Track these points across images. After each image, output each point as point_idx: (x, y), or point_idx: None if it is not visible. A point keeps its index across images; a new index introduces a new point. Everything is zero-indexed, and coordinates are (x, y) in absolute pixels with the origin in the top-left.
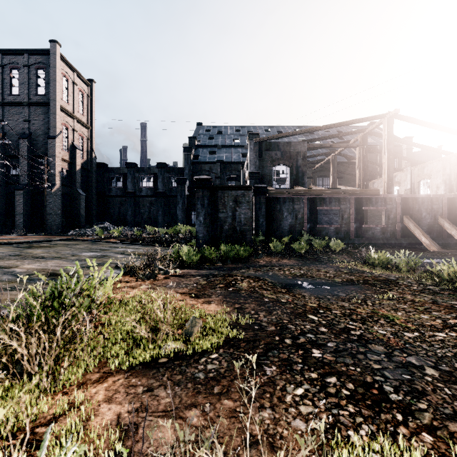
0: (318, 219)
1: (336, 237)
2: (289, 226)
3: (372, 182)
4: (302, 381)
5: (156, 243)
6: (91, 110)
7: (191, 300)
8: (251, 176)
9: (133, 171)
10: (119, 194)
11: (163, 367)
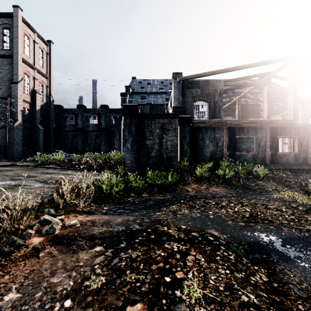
0: (237, 147)
1: (253, 163)
2: (210, 153)
3: None
4: None
5: (91, 169)
6: (49, 64)
7: None
8: (175, 110)
9: (83, 111)
10: (72, 129)
11: None
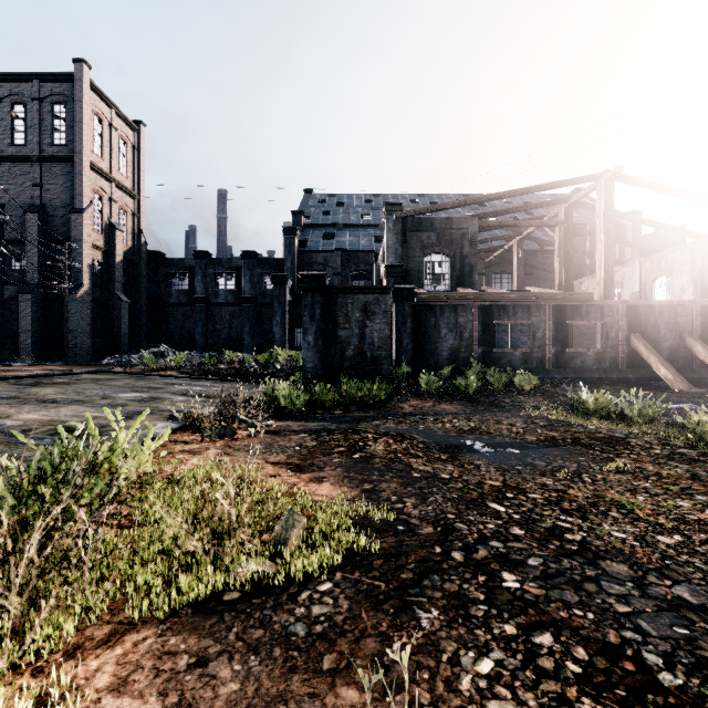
0: (496, 340)
1: (524, 368)
2: (450, 351)
3: (579, 281)
4: (489, 643)
5: (240, 378)
6: (138, 169)
7: (290, 477)
8: (390, 272)
9: (205, 264)
10: (183, 301)
11: (231, 611)
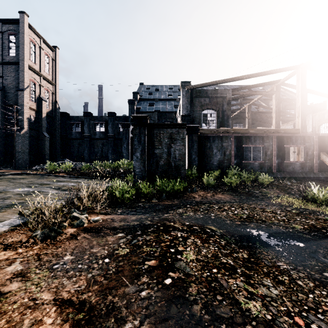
0: (244, 155)
1: (260, 171)
2: (218, 162)
3: None
4: None
5: (100, 177)
6: (55, 70)
7: None
8: (183, 119)
9: (89, 118)
10: (78, 137)
11: None
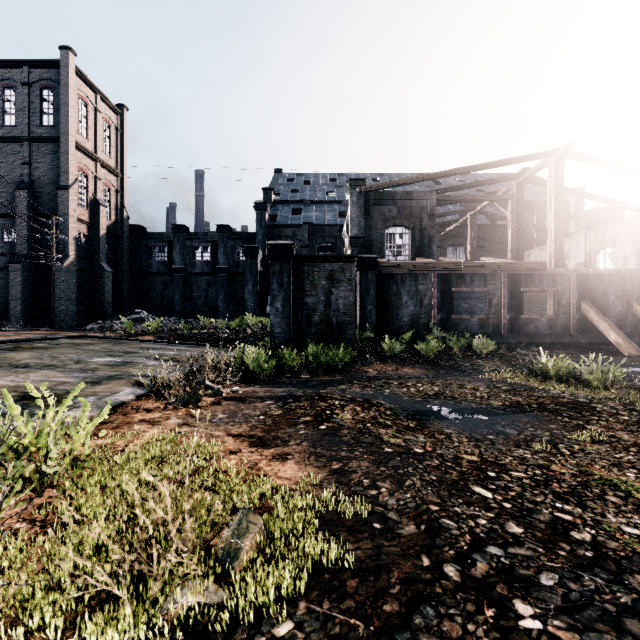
0: (454, 306)
1: (481, 333)
2: (410, 317)
3: (527, 253)
4: None
5: (212, 342)
6: (121, 149)
7: (251, 453)
8: (354, 243)
9: (183, 237)
10: (162, 271)
11: None
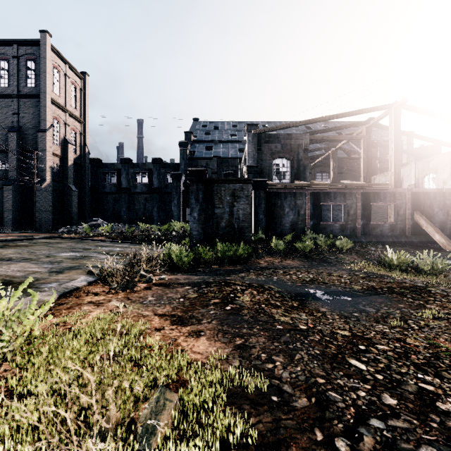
0: (322, 215)
1: (341, 235)
2: (291, 223)
3: (373, 178)
4: None
5: (148, 241)
6: (84, 104)
7: (172, 330)
8: (250, 170)
9: (128, 166)
10: (113, 190)
11: None
